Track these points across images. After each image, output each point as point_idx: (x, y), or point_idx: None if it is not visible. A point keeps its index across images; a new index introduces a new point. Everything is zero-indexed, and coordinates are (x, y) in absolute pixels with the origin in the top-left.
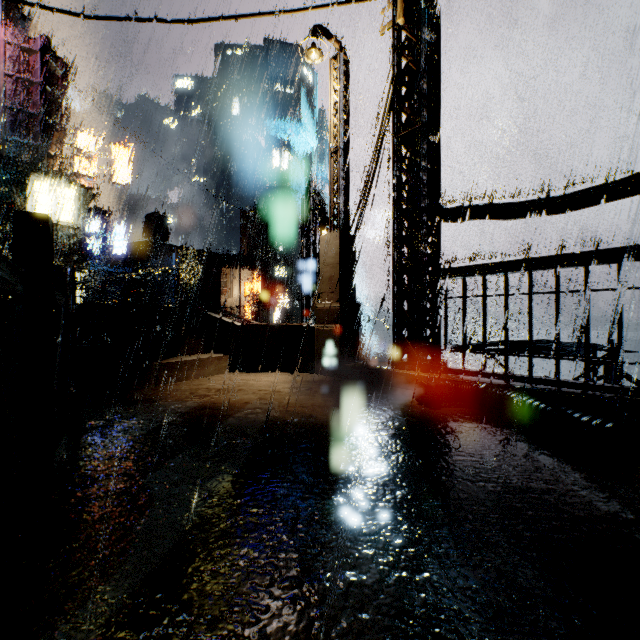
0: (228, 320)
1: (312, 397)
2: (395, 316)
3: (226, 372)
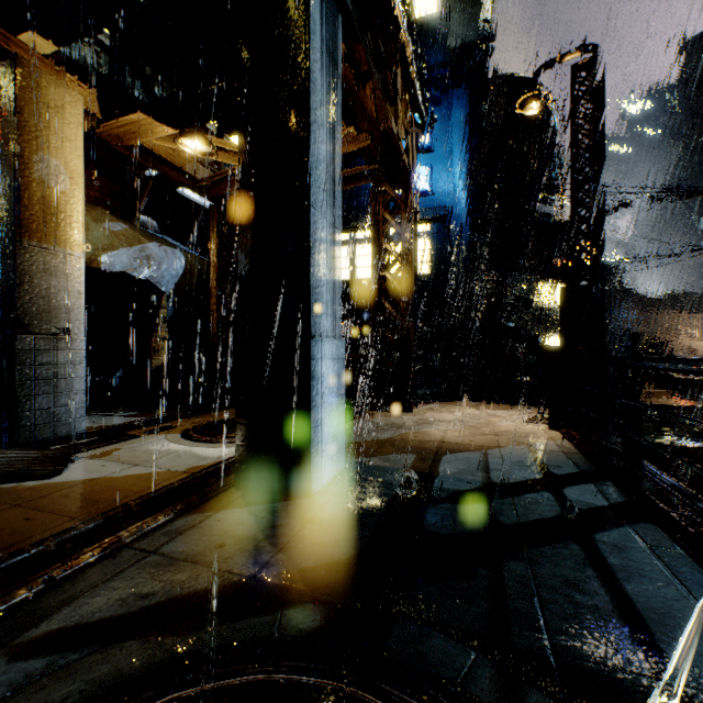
0: (675, 375)
1: None
2: None
3: (673, 399)
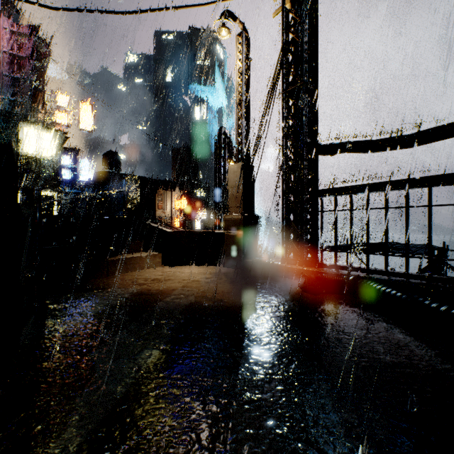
0: (161, 227)
1: (222, 285)
2: (284, 225)
3: (159, 266)
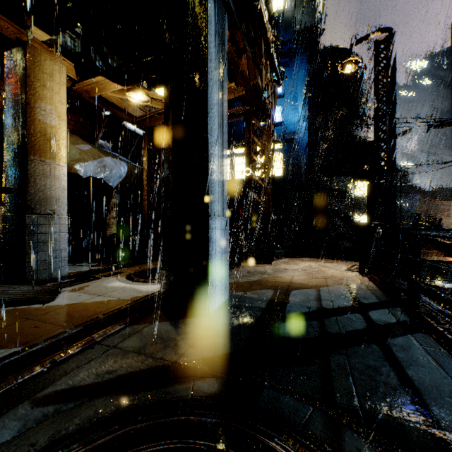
0: (443, 241)
1: None
2: None
3: (443, 256)
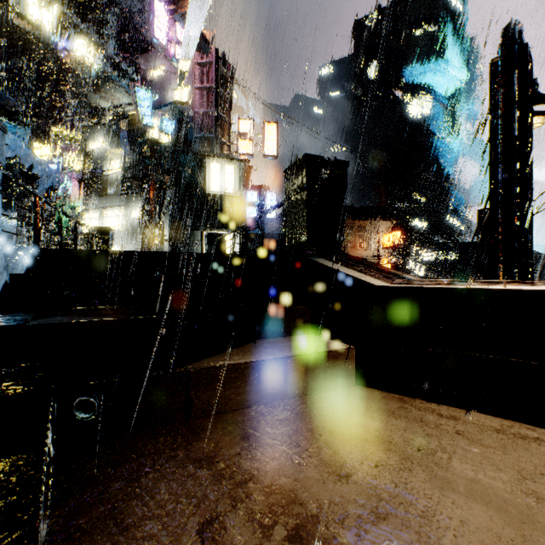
0: (353, 273)
1: None
2: None
3: (348, 383)
